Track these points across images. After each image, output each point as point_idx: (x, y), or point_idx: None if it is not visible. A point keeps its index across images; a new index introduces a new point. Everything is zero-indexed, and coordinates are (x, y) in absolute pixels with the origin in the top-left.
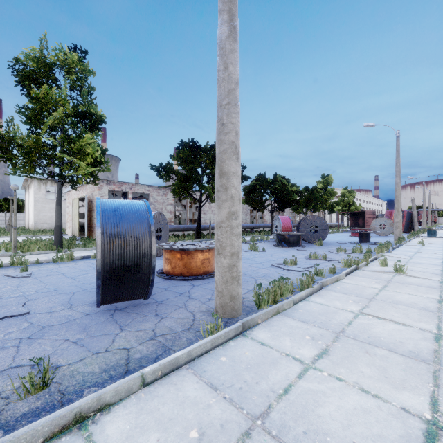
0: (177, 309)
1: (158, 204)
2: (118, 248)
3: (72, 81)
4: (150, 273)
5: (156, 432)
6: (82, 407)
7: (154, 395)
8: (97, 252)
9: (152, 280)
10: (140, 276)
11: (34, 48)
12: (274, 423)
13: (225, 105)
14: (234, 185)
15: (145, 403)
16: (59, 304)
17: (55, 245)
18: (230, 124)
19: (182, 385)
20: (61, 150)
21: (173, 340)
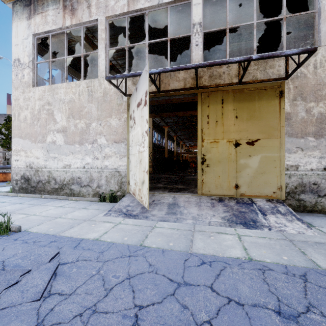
0: None
1: None
2: None
3: None
4: None
5: None
6: None
7: None
8: None
9: None
10: None
11: None
12: None
13: None
14: None
15: None
16: None
17: None
18: None
19: None
20: None
21: None
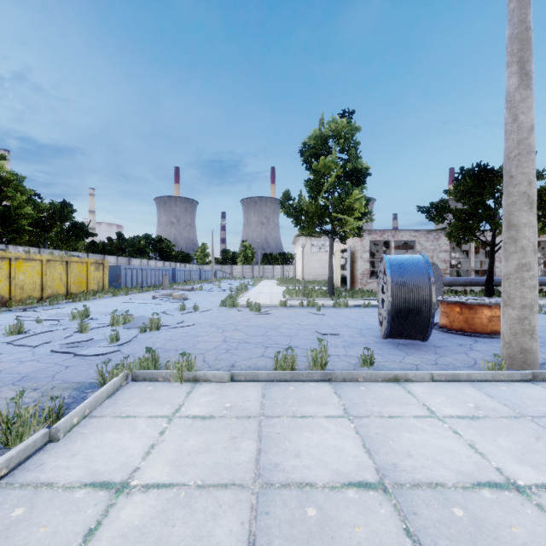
0: (457, 354)
1: (427, 252)
2: (403, 293)
3: (341, 144)
4: (430, 316)
5: (443, 397)
6: (397, 374)
7: (440, 386)
8: (388, 296)
9: (431, 323)
10: (420, 318)
11: (315, 130)
12: (543, 422)
13: (513, 157)
14: (525, 237)
15: (434, 387)
16: (354, 333)
17: (328, 294)
18: (520, 175)
19: (462, 388)
20: (333, 209)
21: (453, 369)
